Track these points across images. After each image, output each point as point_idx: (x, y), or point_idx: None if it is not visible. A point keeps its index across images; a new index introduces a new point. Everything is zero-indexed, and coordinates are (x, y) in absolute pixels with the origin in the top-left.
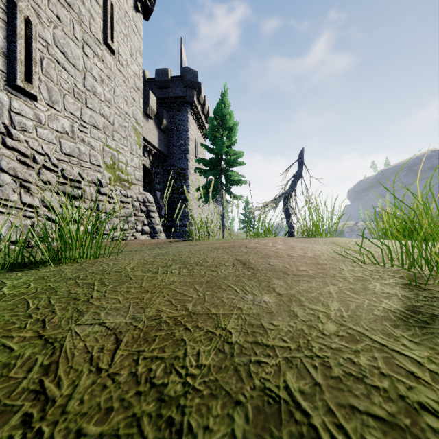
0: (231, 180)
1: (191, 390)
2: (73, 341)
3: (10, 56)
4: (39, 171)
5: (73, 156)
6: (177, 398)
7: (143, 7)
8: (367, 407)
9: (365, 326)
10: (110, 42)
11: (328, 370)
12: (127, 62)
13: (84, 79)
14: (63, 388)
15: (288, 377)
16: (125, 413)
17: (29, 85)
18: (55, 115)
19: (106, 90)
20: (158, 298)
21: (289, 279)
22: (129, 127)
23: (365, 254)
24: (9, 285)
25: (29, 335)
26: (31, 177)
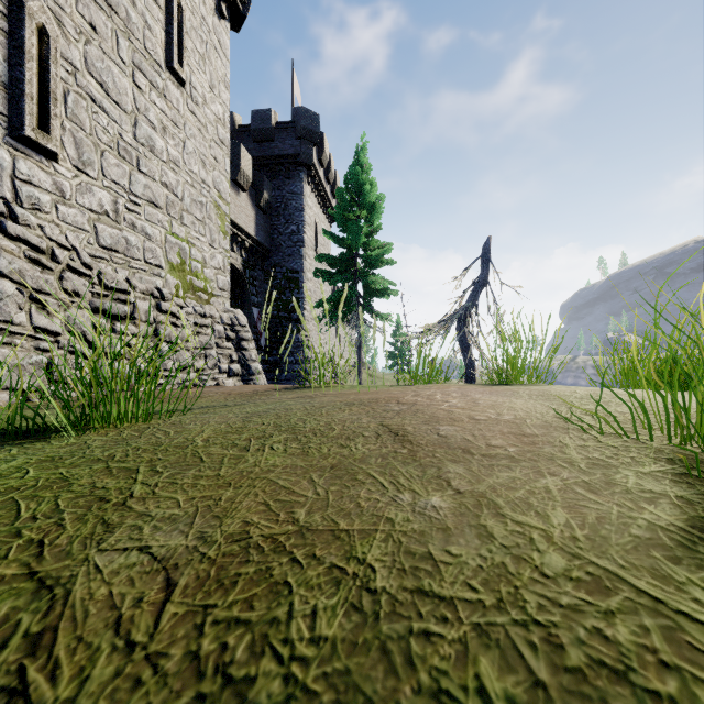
0: (373, 289)
1: (300, 692)
2: (90, 585)
3: (14, 89)
4: (61, 275)
5: (116, 250)
6: None
7: (231, 11)
8: None
9: (618, 560)
10: (177, 66)
11: (559, 652)
12: (204, 98)
13: (134, 126)
14: (61, 684)
15: (483, 667)
16: None
17: (46, 135)
18: (88, 185)
19: (171, 145)
20: (246, 498)
21: (475, 463)
22: (208, 203)
23: (604, 419)
24: None
25: (11, 571)
26: (49, 285)
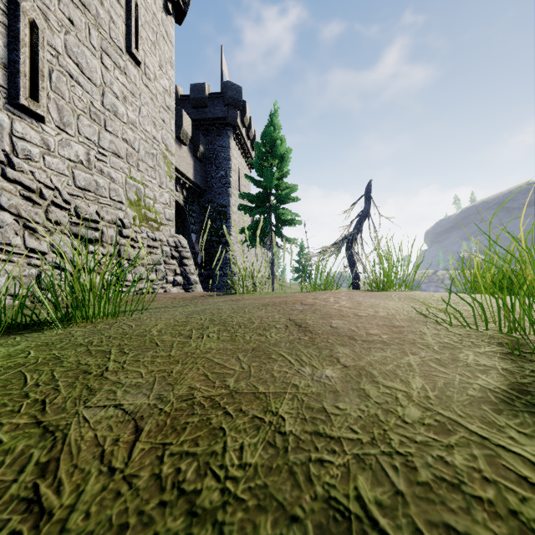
0: (282, 220)
1: (232, 500)
2: (80, 430)
3: (12, 68)
4: (47, 208)
5: (89, 190)
6: (213, 510)
7: (175, 9)
8: (467, 526)
9: (458, 411)
10: (134, 50)
11: (413, 472)
12: (155, 75)
13: (102, 96)
14: (64, 495)
15: (360, 482)
16: (145, 532)
17: (35, 103)
18: (67, 140)
19: (130, 110)
20: (190, 371)
21: (357, 346)
22: (157, 155)
23: (453, 314)
24: (4, 354)
25: (23, 421)
26: (38, 216)
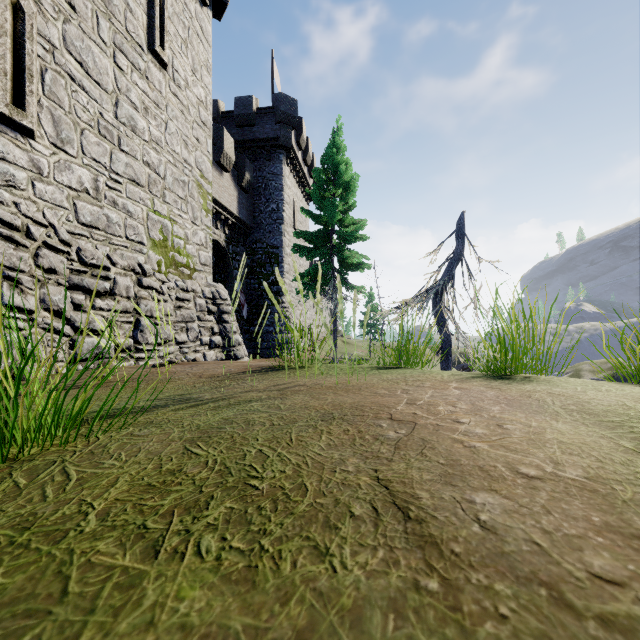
0: (347, 264)
1: None
2: None
3: None
4: (37, 252)
5: (97, 227)
6: None
7: None
8: None
9: None
10: (158, 49)
11: None
12: (187, 81)
13: (115, 105)
14: None
15: None
16: None
17: (20, 112)
18: (67, 162)
19: (153, 125)
20: None
21: None
22: (190, 182)
23: None
24: None
25: None
26: (23, 262)
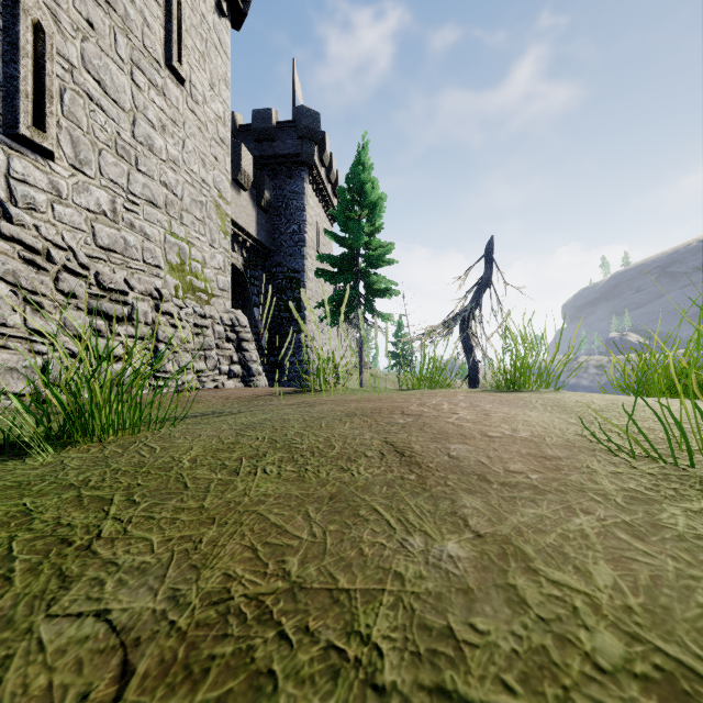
0: (374, 289)
1: None
2: (27, 670)
3: (8, 86)
4: (57, 275)
5: (114, 250)
6: None
7: (231, 9)
8: None
9: (691, 645)
10: (176, 64)
11: None
12: (204, 97)
13: (133, 124)
14: None
15: None
16: None
17: (41, 134)
18: (85, 184)
19: (170, 144)
20: (230, 540)
21: (494, 494)
22: (208, 203)
23: (636, 440)
24: None
25: None
26: (44, 286)
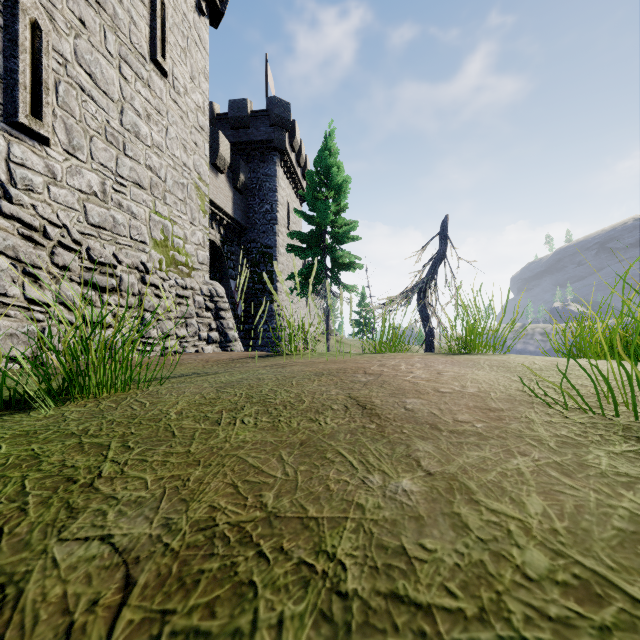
0: (340, 263)
1: None
2: (44, 583)
3: (9, 79)
4: (52, 250)
5: (104, 228)
6: None
7: (210, 8)
8: None
9: (605, 559)
10: (160, 59)
11: None
12: (186, 88)
13: (121, 113)
14: None
15: None
16: None
17: (38, 122)
18: (78, 167)
19: (155, 131)
20: (214, 479)
21: (443, 440)
22: (189, 185)
23: (569, 393)
24: None
25: None
26: (41, 260)
